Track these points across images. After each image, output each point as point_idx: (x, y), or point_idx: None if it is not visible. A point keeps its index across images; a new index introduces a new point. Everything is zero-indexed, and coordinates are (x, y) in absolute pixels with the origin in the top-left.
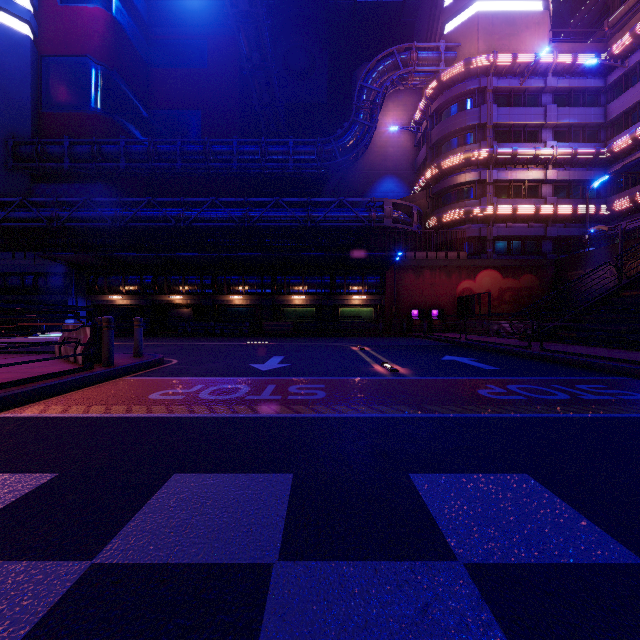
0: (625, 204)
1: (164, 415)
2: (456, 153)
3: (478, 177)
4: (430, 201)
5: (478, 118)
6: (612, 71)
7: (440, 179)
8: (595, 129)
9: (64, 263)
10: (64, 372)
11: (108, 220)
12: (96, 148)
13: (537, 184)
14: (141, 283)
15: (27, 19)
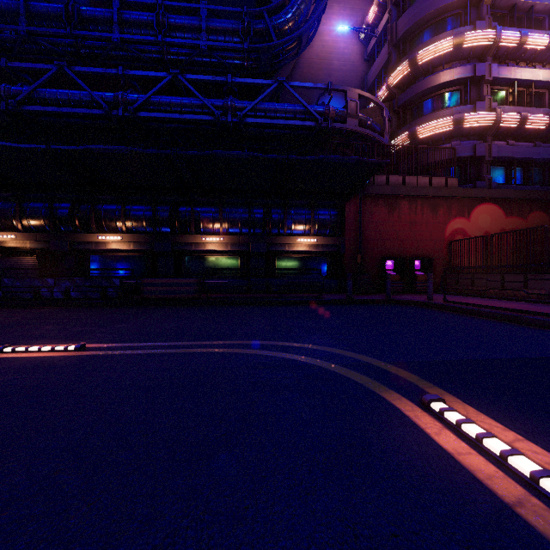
0: None
1: None
2: (438, 41)
3: (472, 73)
4: (394, 117)
5: None
6: None
7: (410, 85)
8: None
9: None
10: None
11: None
12: None
13: (543, 90)
14: None
15: None
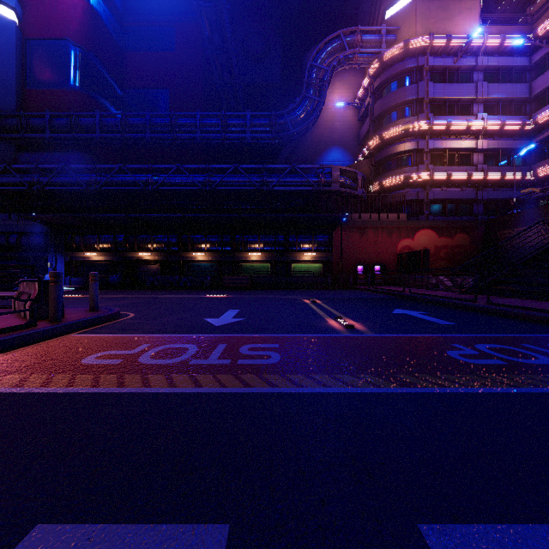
0: None
1: (85, 390)
2: (396, 125)
3: (416, 146)
4: (372, 168)
5: (416, 93)
6: (536, 51)
7: (381, 149)
8: (521, 103)
9: (44, 223)
10: None
11: (83, 184)
12: (74, 121)
13: (469, 153)
14: (114, 241)
15: (13, 6)
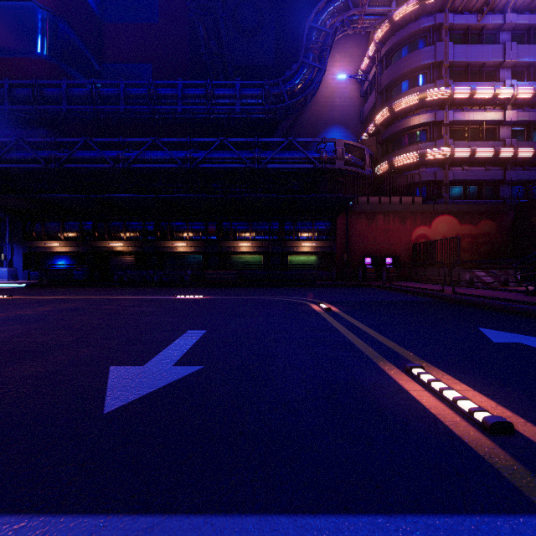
0: None
1: None
2: (409, 94)
3: (433, 118)
4: (380, 147)
5: (433, 56)
6: None
7: (391, 124)
8: None
9: None
10: None
11: (42, 161)
12: (37, 91)
13: (494, 126)
14: (80, 229)
15: None
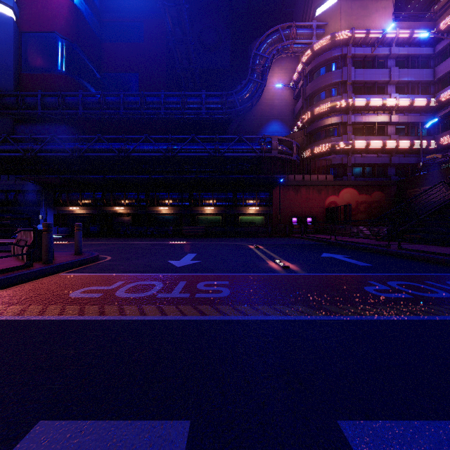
0: (449, 139)
1: (73, 318)
2: (324, 103)
3: (341, 120)
4: (305, 138)
5: (341, 77)
6: (439, 42)
7: (312, 122)
8: (426, 85)
9: (37, 183)
10: (2, 270)
11: (69, 151)
12: (61, 99)
13: (384, 125)
14: (93, 198)
15: (11, 5)
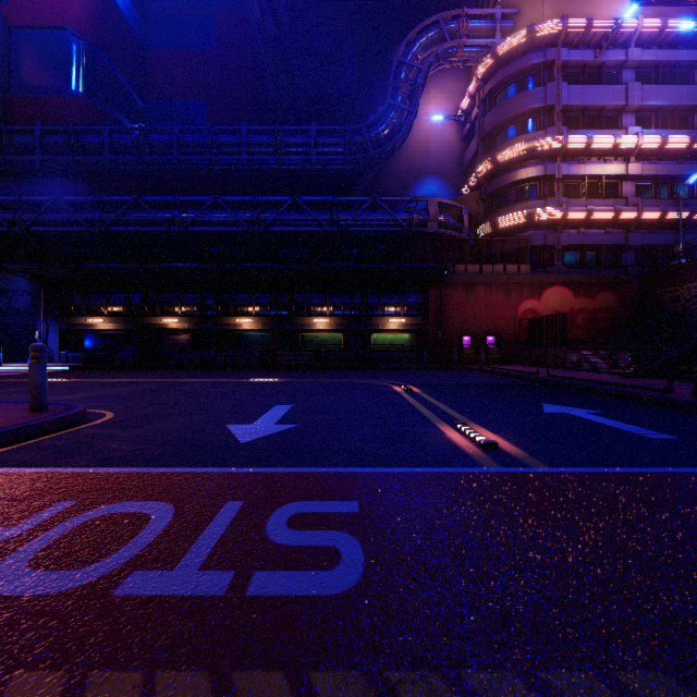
0: None
1: None
2: (516, 143)
3: (544, 172)
4: (482, 204)
5: (544, 99)
6: None
7: (495, 177)
8: (687, 113)
9: (32, 278)
10: None
11: (84, 224)
12: (74, 138)
13: (616, 181)
14: (127, 303)
15: None
